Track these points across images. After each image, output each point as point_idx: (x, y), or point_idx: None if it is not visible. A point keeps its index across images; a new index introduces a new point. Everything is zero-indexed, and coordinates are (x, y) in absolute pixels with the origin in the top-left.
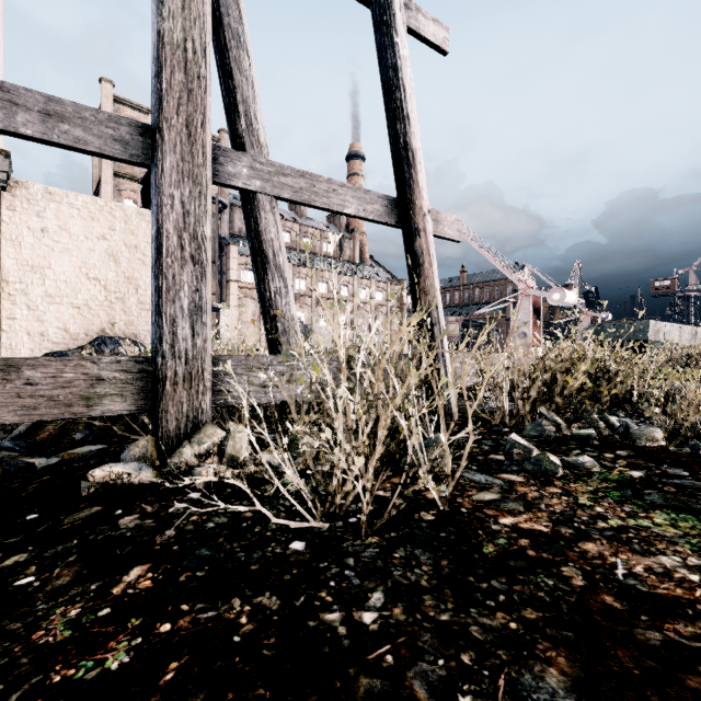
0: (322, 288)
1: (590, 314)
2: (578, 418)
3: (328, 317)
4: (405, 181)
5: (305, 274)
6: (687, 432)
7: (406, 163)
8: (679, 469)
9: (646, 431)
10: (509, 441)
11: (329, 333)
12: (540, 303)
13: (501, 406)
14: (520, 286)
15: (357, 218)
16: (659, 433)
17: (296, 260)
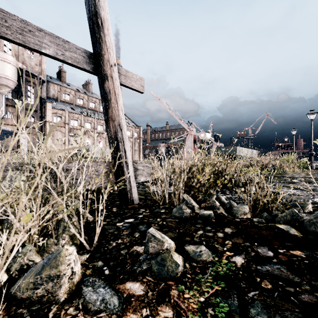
0: (100, 128)
1: (216, 144)
2: (205, 200)
3: (103, 142)
4: (96, 39)
5: (90, 120)
6: (261, 207)
7: (97, 26)
8: (265, 247)
9: (241, 208)
10: (147, 236)
11: (99, 150)
12: (196, 138)
13: (170, 190)
14: (188, 130)
15: (57, 60)
16: (247, 208)
17: (85, 113)
